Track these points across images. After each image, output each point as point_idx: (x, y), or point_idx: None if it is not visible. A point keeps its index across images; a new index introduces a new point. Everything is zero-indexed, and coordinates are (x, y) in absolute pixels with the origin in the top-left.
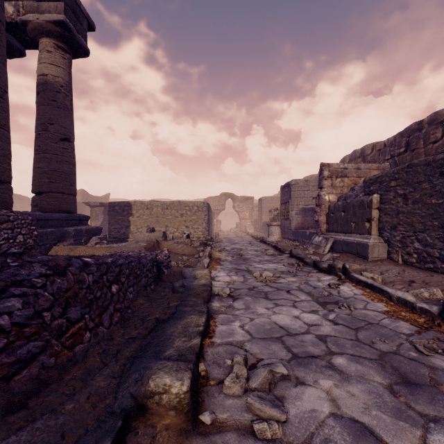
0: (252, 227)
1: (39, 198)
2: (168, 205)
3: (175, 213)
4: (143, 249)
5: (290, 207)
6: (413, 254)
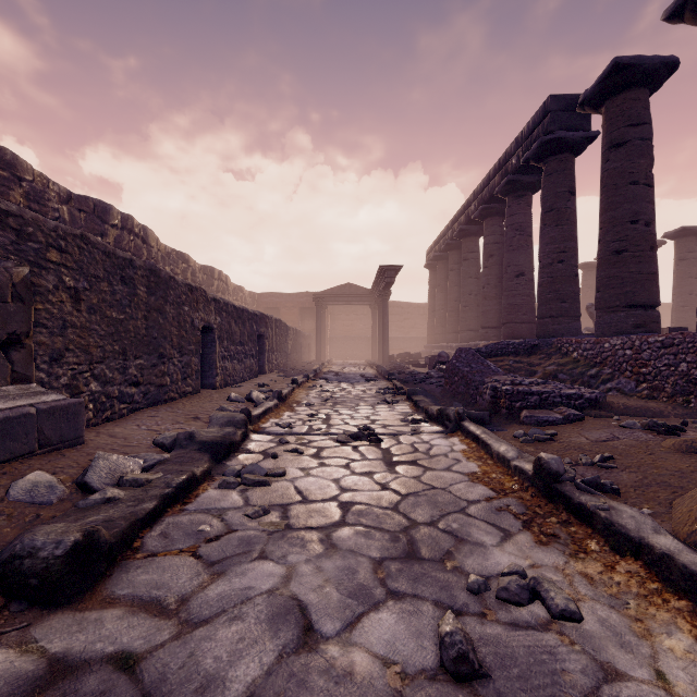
0: None
1: None
2: None
3: None
4: None
5: None
6: (90, 405)
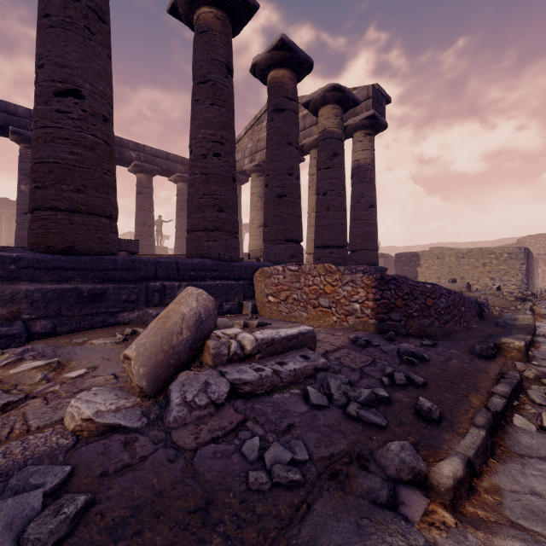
0: None
1: (355, 255)
2: (464, 254)
3: (474, 262)
4: None
5: None
6: None
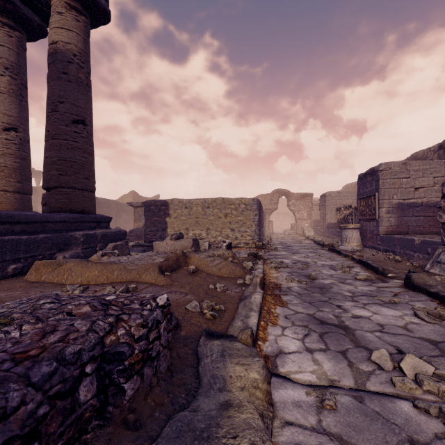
0: (312, 229)
1: (48, 195)
2: (209, 203)
3: (218, 213)
4: (155, 269)
5: (377, 203)
6: None
